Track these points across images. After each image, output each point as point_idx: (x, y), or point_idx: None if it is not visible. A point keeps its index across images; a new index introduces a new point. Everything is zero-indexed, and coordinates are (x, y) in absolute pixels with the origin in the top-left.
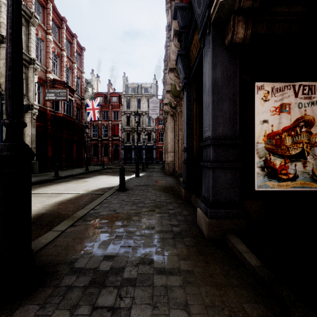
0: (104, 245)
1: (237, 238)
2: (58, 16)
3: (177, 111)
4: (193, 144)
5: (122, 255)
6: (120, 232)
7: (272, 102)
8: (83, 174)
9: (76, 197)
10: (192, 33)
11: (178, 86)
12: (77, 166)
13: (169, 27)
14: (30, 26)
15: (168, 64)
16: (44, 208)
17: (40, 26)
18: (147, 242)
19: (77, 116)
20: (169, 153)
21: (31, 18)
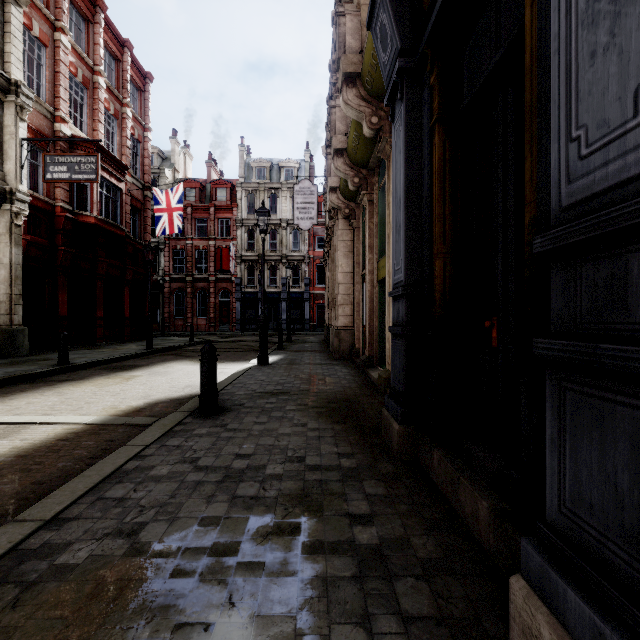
0: None
1: None
2: None
3: (359, 207)
4: (433, 271)
5: None
6: None
7: None
8: (137, 357)
9: (57, 442)
10: None
11: (368, 124)
12: (132, 338)
13: None
14: (9, 5)
15: (341, 61)
16: None
17: (38, 9)
18: None
19: (133, 226)
20: (340, 307)
21: None
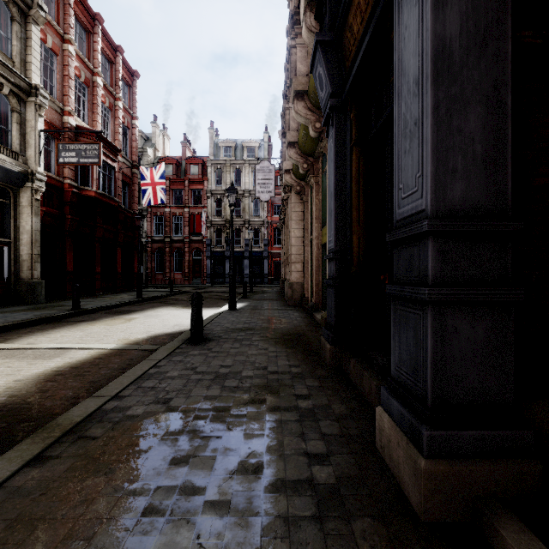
0: None
1: (534, 541)
2: (86, 10)
3: (308, 185)
4: (352, 242)
5: None
6: (161, 487)
7: None
8: (131, 304)
9: (95, 359)
10: None
11: (313, 128)
12: (123, 289)
13: (293, 19)
14: (30, 24)
15: (293, 82)
16: (6, 391)
17: (51, 25)
18: (237, 545)
19: (123, 198)
20: (292, 264)
21: (31, 8)
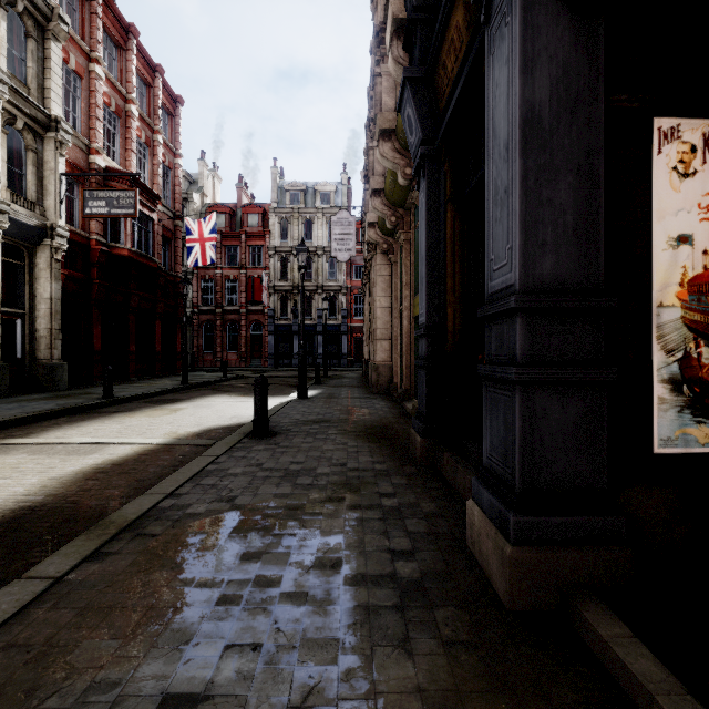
0: (173, 644)
1: (615, 621)
2: (117, 20)
3: (397, 242)
4: (447, 316)
5: (224, 695)
6: (234, 580)
7: (706, 181)
8: (175, 392)
9: (140, 456)
10: (446, 8)
11: (402, 175)
12: (163, 373)
13: (378, 36)
14: (49, 41)
15: (378, 119)
16: (42, 490)
17: (75, 41)
18: (315, 629)
19: (164, 257)
20: (378, 342)
21: (50, 21)
